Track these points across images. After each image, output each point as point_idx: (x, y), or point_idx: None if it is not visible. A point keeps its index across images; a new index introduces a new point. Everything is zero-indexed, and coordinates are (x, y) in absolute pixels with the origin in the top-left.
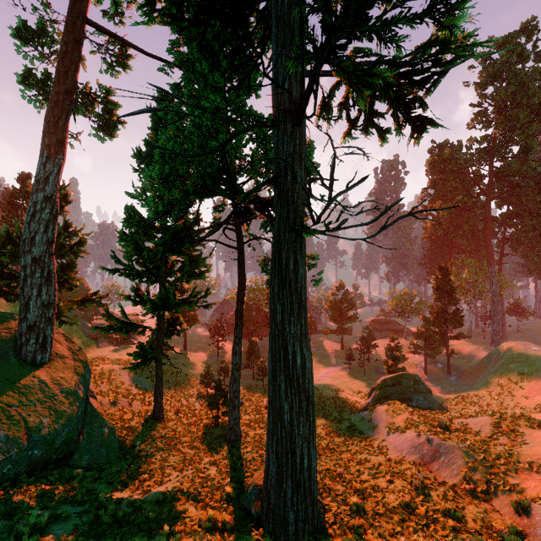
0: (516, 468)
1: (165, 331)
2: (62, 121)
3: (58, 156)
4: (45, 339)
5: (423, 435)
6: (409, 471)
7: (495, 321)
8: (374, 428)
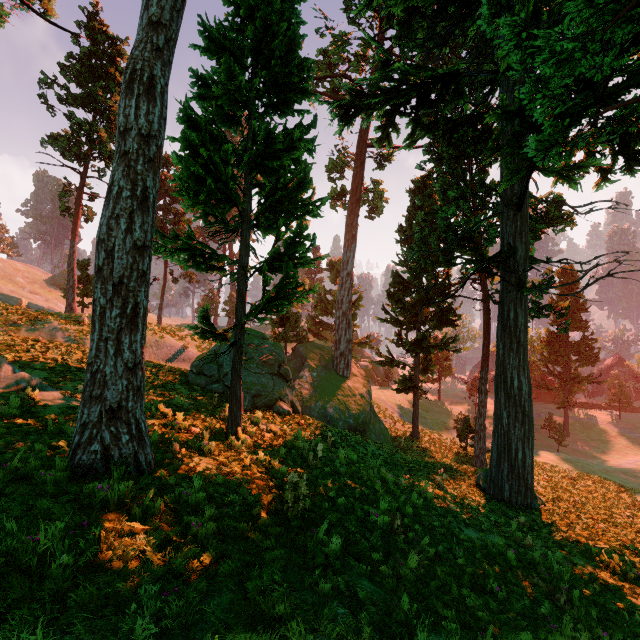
0: None
1: (420, 370)
2: (355, 222)
3: (353, 246)
4: (348, 362)
5: None
6: None
7: None
8: None
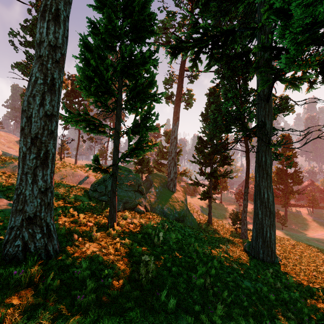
0: None
1: (212, 188)
2: (178, 110)
3: (177, 123)
4: (175, 184)
5: None
6: None
7: None
8: None
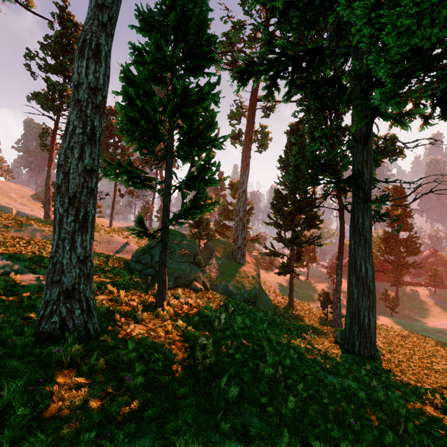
0: None
1: (294, 259)
2: (248, 154)
3: (247, 171)
4: (243, 253)
5: None
6: None
7: None
8: None
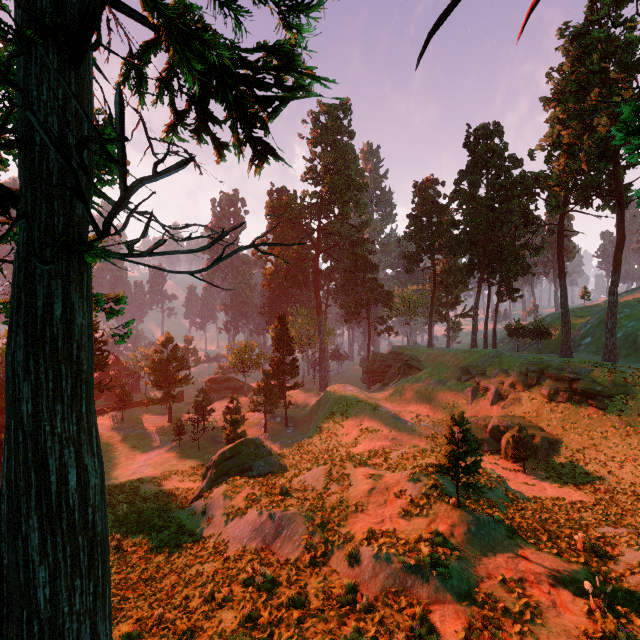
0: (346, 515)
1: None
2: None
3: None
4: None
5: (266, 512)
6: (251, 564)
7: (323, 367)
8: (209, 521)
